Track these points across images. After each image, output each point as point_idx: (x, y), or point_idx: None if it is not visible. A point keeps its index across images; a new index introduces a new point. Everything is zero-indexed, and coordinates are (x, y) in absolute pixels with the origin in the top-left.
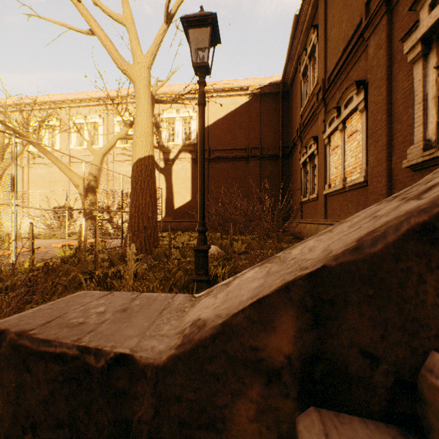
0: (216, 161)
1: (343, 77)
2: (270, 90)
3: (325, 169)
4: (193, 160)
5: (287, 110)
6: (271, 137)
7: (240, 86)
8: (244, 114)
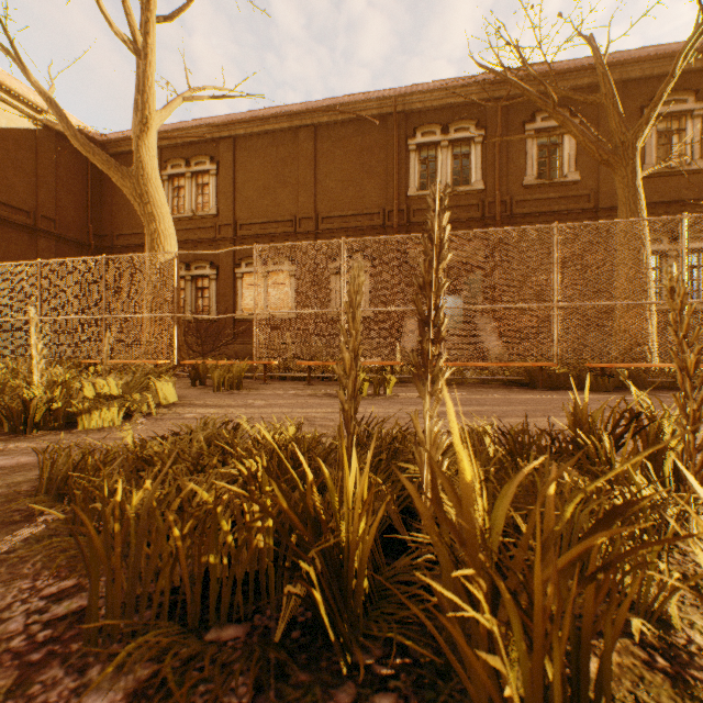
0: None
1: (267, 240)
2: None
3: (235, 298)
4: None
5: (97, 182)
6: (74, 211)
7: (35, 102)
8: (27, 148)
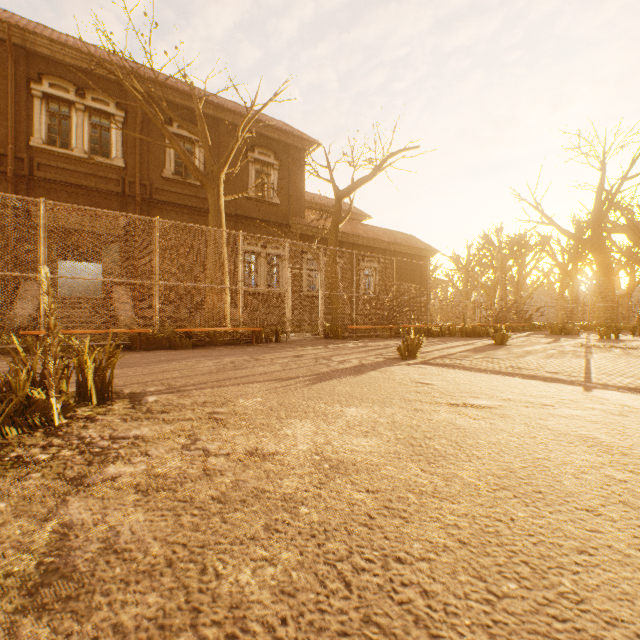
0: None
1: None
2: None
3: None
4: None
5: None
6: None
7: None
8: None
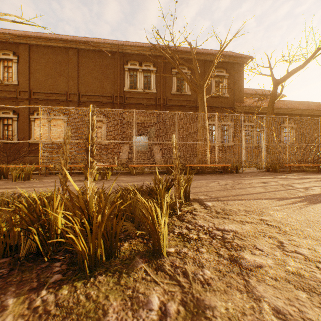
0: None
1: (50, 102)
2: None
3: (30, 131)
4: None
5: None
6: None
7: None
8: None
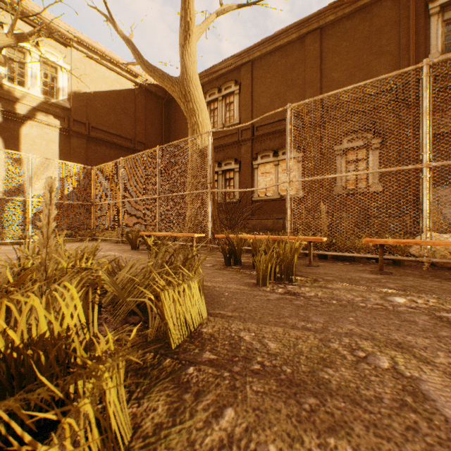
0: (97, 142)
1: (277, 135)
2: (156, 91)
3: (252, 184)
4: (62, 129)
5: (167, 118)
6: (154, 137)
7: (133, 70)
8: (130, 101)
